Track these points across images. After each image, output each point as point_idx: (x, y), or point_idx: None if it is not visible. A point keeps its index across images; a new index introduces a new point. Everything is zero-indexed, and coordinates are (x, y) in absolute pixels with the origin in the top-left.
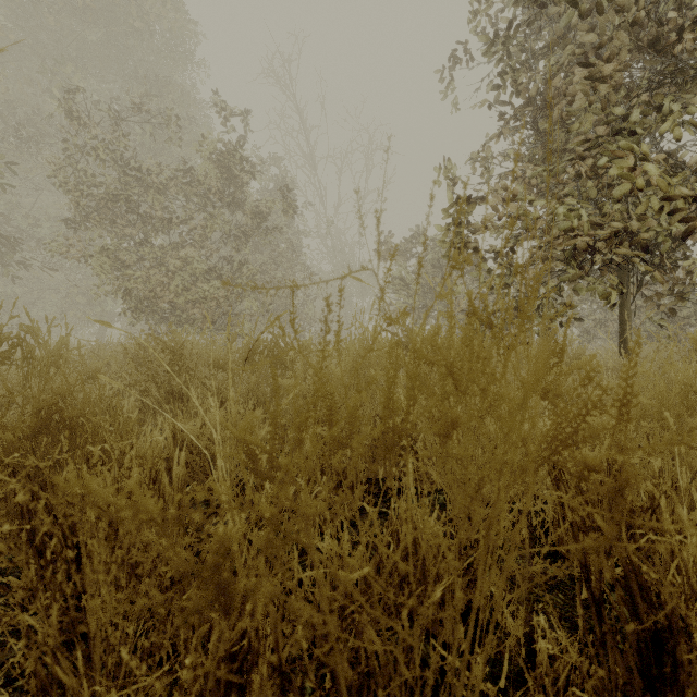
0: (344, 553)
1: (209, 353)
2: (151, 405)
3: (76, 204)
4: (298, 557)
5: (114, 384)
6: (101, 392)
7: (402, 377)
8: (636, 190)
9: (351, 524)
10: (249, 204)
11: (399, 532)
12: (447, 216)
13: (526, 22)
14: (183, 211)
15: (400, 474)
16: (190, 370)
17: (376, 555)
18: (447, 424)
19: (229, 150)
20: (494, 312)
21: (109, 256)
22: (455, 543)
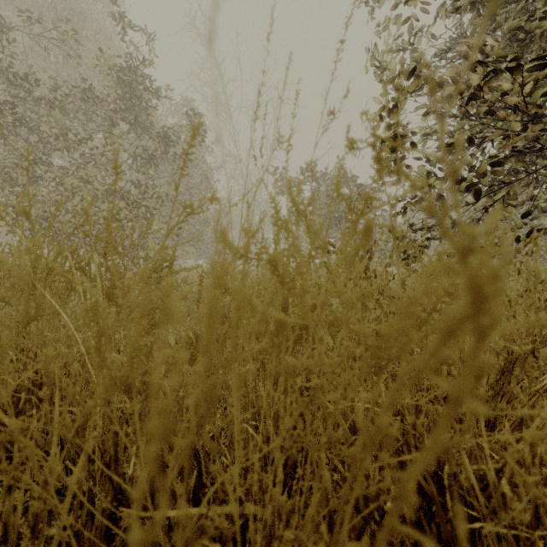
0: None
1: None
2: None
3: None
4: None
5: None
6: None
7: None
8: None
9: None
10: (159, 130)
11: None
12: (383, 95)
13: None
14: (85, 131)
15: None
16: None
17: None
18: None
19: (133, 68)
20: (419, 229)
21: None
22: None
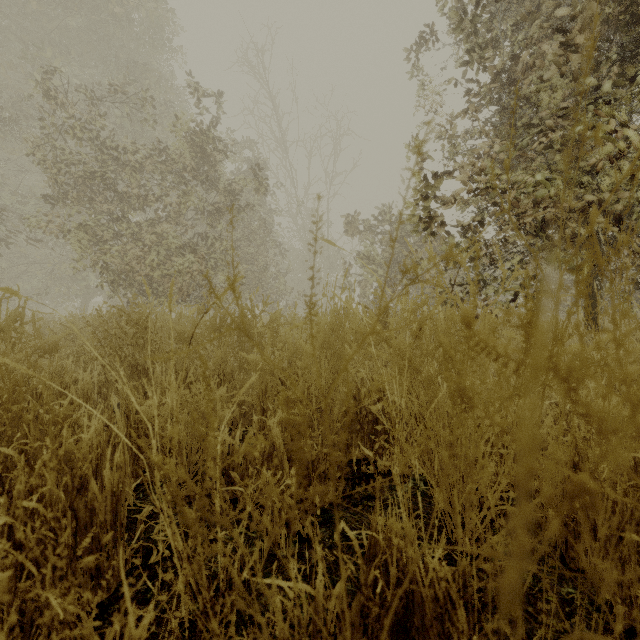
0: (317, 593)
1: (174, 326)
2: (114, 380)
3: (55, 180)
4: (262, 570)
5: (21, 370)
6: (64, 366)
7: (383, 355)
8: (613, 158)
9: (323, 521)
10: (223, 182)
11: (388, 562)
12: (415, 189)
13: (491, 2)
14: (159, 189)
15: (375, 457)
16: (154, 344)
17: (359, 595)
18: (554, 499)
19: (203, 130)
20: (460, 285)
21: (87, 231)
22: (458, 571)
